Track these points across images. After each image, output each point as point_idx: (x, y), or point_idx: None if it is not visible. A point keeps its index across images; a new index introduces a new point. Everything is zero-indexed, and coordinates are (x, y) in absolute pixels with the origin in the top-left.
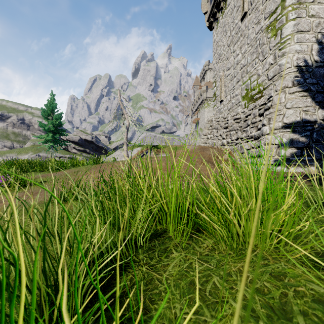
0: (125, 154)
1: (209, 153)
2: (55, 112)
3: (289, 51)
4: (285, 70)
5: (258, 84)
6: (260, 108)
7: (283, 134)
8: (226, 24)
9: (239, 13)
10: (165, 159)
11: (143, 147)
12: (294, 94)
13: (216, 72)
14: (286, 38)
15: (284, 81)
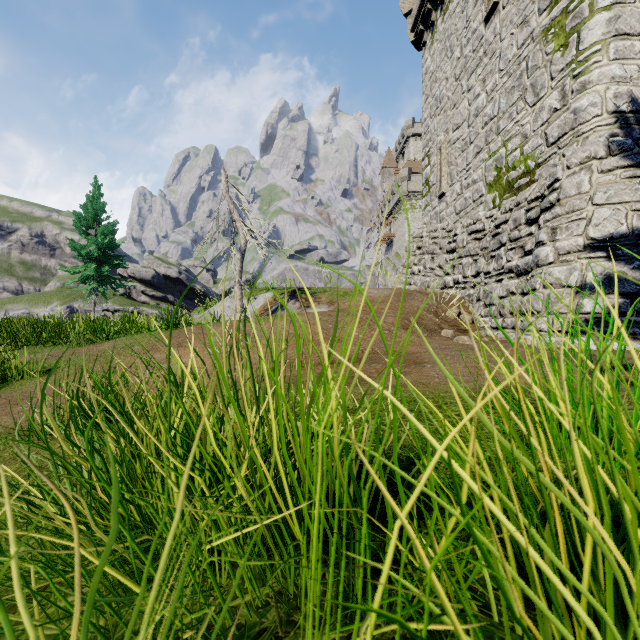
0: (238, 307)
1: (417, 305)
2: (103, 220)
3: (598, 80)
4: (588, 122)
5: (525, 156)
6: (530, 206)
7: (587, 263)
8: (451, 34)
9: (481, 7)
10: (322, 319)
11: (278, 292)
12: (612, 173)
13: (431, 135)
14: (590, 50)
15: (586, 145)
